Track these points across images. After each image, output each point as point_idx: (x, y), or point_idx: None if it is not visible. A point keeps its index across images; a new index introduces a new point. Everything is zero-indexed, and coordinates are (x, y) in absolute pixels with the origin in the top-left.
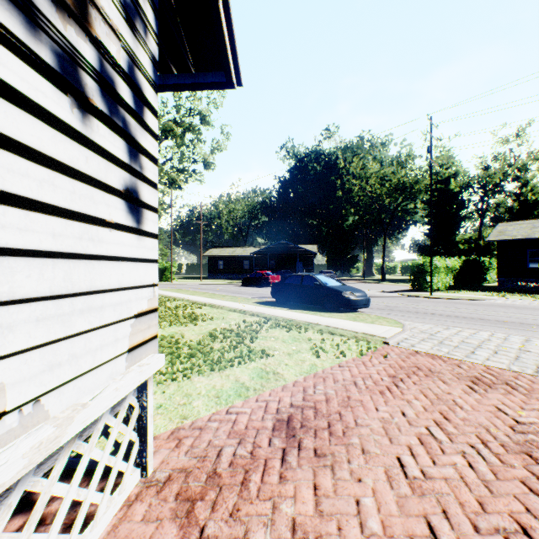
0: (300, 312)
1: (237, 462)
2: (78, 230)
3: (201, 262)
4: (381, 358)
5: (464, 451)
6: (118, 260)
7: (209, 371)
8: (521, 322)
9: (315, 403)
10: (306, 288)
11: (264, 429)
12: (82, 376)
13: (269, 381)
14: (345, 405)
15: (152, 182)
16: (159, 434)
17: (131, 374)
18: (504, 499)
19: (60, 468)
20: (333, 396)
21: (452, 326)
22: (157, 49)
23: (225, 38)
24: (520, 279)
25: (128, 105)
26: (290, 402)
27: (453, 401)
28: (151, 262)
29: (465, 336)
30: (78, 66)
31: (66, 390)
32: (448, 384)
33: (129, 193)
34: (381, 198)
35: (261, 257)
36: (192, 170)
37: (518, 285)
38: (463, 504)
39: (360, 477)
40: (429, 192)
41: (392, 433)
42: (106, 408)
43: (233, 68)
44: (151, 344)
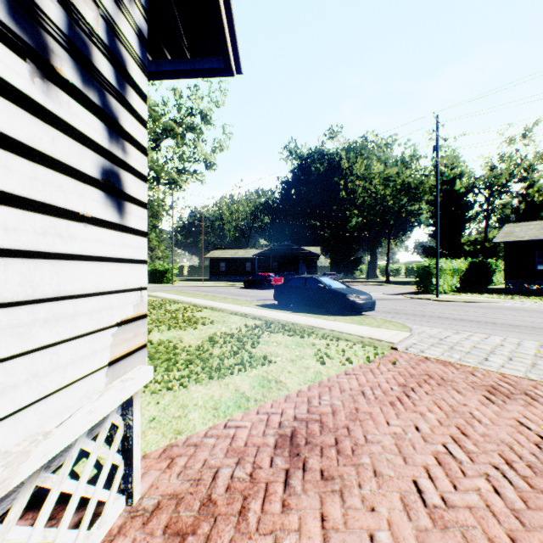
0: (303, 315)
1: (235, 487)
2: (41, 224)
3: (203, 264)
4: (389, 365)
5: (487, 474)
6: (95, 260)
7: (207, 380)
8: (533, 326)
9: (320, 416)
10: (310, 290)
11: (266, 446)
12: (47, 397)
13: (271, 390)
14: (353, 418)
15: (139, 173)
16: (150, 452)
17: (111, 391)
18: (539, 534)
19: (18, 510)
20: (340, 407)
21: (462, 330)
22: (146, 25)
23: (222, 17)
24: (528, 281)
25: (109, 83)
26: (293, 415)
27: (470, 413)
28: (137, 263)
29: (476, 341)
30: (41, 28)
31: (23, 417)
32: (463, 394)
33: (110, 183)
34: (386, 199)
35: (263, 259)
36: (193, 170)
37: (525, 288)
38: (493, 540)
39: (372, 505)
40: (433, 193)
41: (405, 451)
42: (76, 436)
43: (232, 53)
44: (137, 355)
